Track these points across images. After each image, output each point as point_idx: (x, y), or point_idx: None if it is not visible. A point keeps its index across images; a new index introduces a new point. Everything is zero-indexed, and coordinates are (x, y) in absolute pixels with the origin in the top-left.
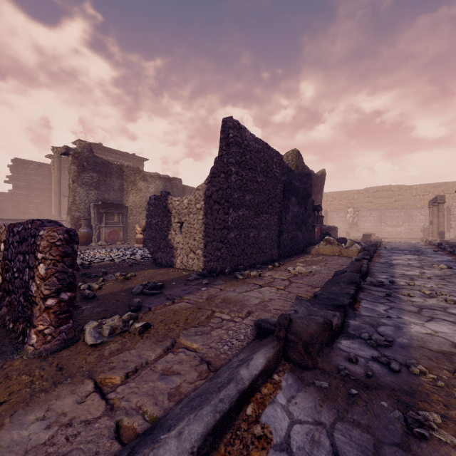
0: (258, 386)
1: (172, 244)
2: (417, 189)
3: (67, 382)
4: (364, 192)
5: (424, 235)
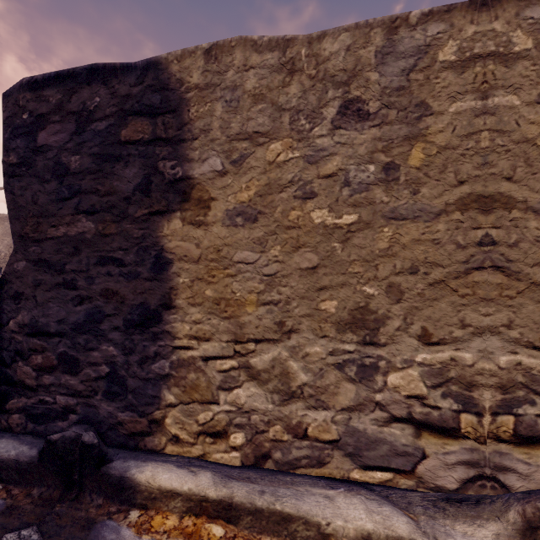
0: None
1: None
2: None
3: None
4: None
5: None
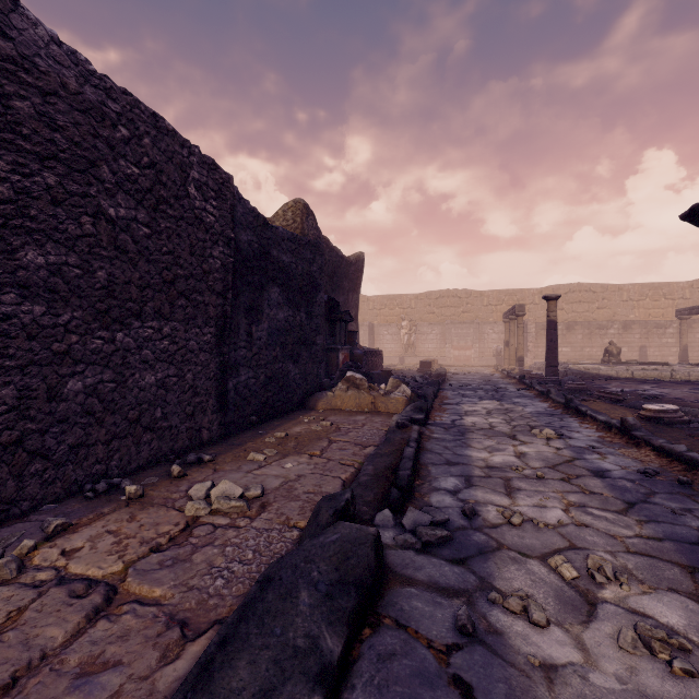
0: None
1: None
2: (489, 297)
3: None
4: (424, 298)
5: (498, 361)
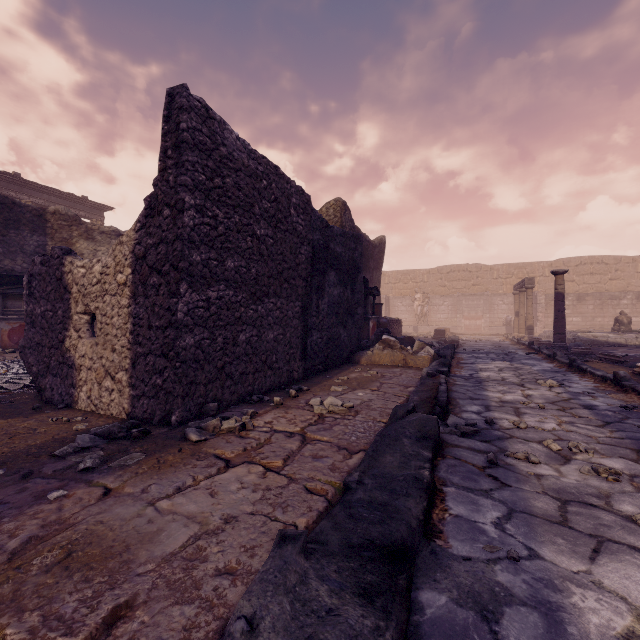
0: None
1: (71, 358)
2: (498, 271)
3: None
4: (436, 272)
5: (507, 330)
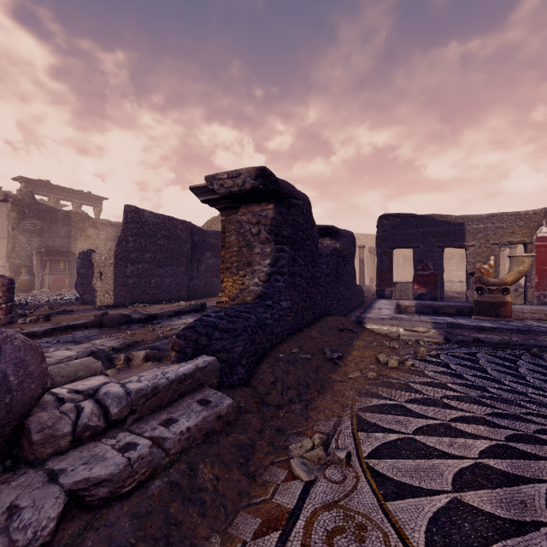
0: (79, 328)
1: (94, 288)
2: None
3: (11, 328)
4: None
5: None
